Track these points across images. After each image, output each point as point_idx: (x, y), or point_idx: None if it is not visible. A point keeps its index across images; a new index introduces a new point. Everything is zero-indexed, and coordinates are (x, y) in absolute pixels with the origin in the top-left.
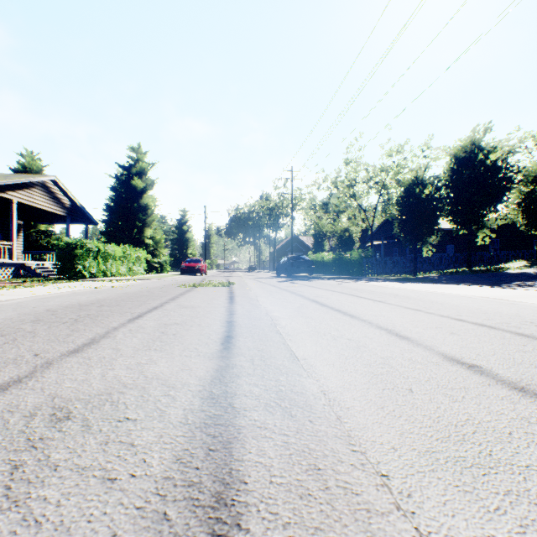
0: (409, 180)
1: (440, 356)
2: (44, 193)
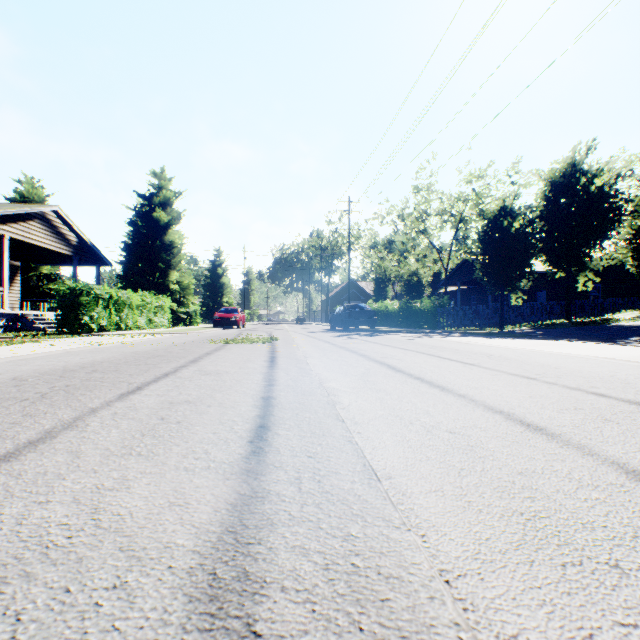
0: (494, 211)
1: (617, 469)
2: (45, 227)
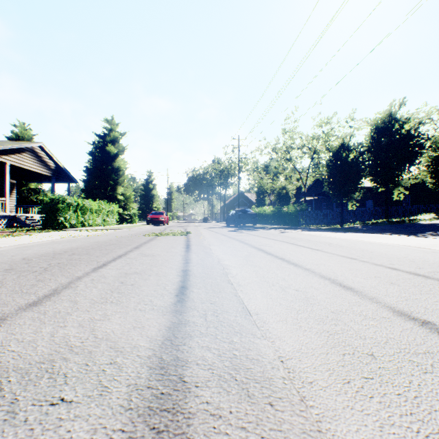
0: (336, 146)
1: (389, 310)
2: (33, 157)
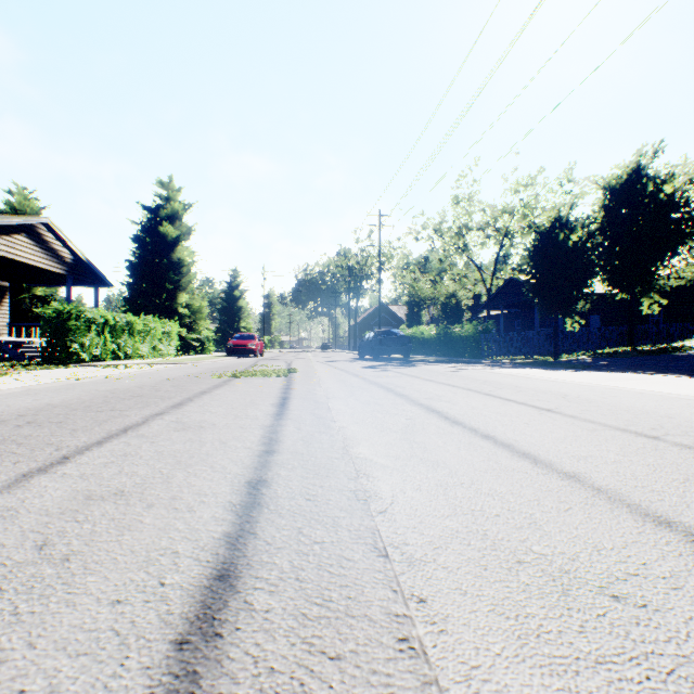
0: (547, 223)
1: None
2: (33, 242)
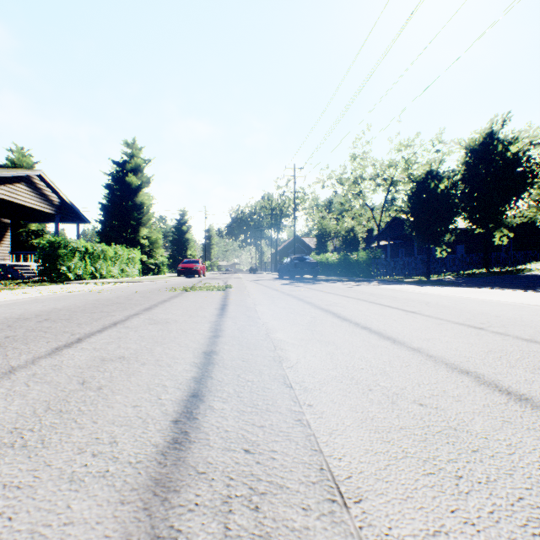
0: (422, 175)
1: None
2: (30, 189)
